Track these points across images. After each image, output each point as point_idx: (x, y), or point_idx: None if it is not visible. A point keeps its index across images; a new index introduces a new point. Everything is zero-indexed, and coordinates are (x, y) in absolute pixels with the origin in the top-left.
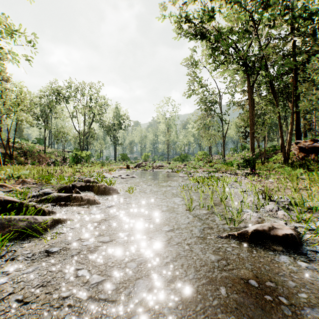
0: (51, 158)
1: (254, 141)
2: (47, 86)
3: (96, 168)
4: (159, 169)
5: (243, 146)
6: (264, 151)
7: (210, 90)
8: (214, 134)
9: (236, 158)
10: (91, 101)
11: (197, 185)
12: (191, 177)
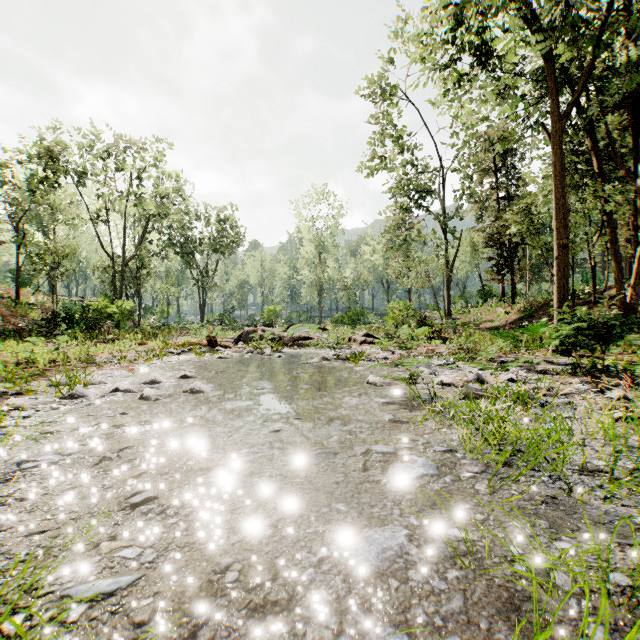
0: (23, 318)
1: (565, 269)
2: (43, 154)
3: (118, 345)
4: (299, 346)
5: (486, 291)
6: (573, 299)
7: (415, 165)
8: (425, 262)
9: (476, 317)
10: (140, 184)
11: (500, 468)
12: (410, 385)
